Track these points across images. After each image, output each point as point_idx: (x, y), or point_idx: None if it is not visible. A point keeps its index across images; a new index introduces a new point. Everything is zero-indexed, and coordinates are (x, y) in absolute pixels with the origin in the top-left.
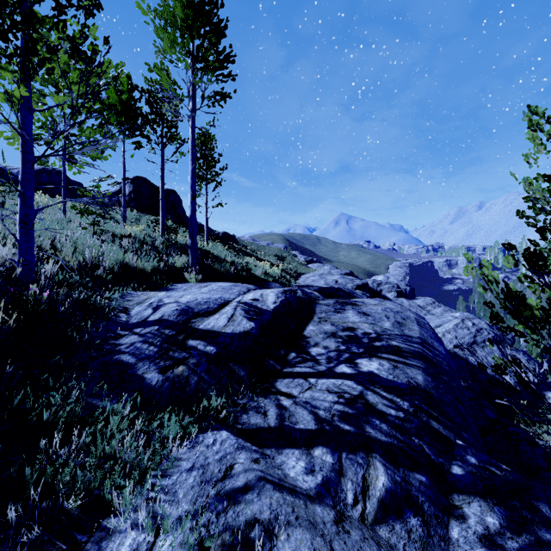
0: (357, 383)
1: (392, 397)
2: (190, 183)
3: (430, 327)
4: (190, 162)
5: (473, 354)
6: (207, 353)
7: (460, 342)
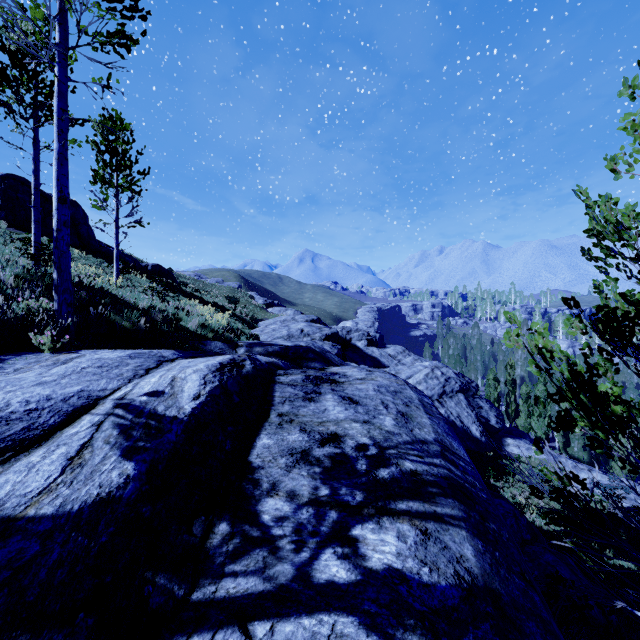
0: (367, 624)
1: None
2: (56, 174)
3: (437, 412)
4: (56, 136)
5: (443, 405)
6: None
7: (430, 393)
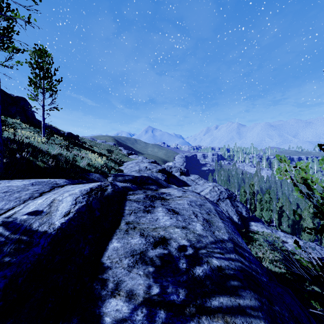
0: None
1: None
2: None
3: (226, 216)
4: None
5: (219, 205)
6: None
7: (212, 199)
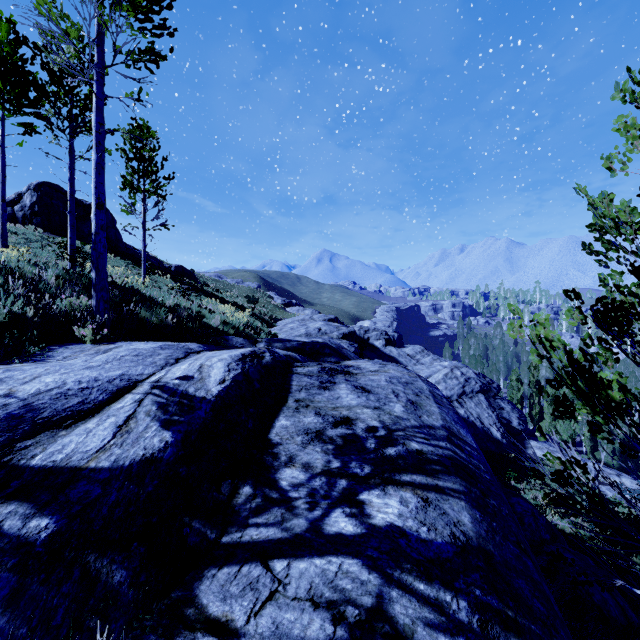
0: (369, 565)
1: (436, 592)
2: (94, 182)
3: (448, 402)
4: (94, 148)
5: (463, 406)
6: (23, 542)
7: (449, 393)
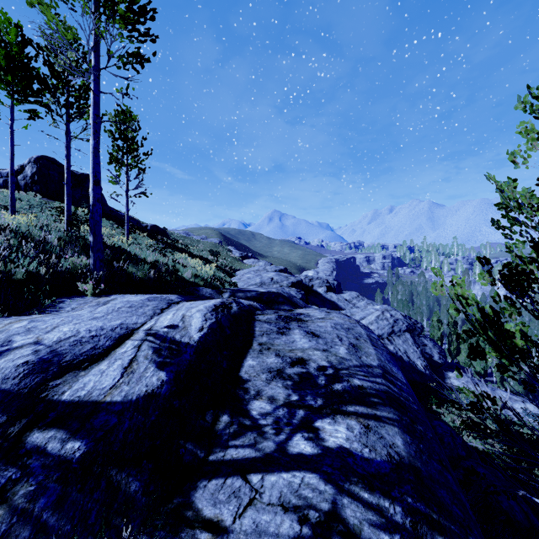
0: (325, 479)
1: (377, 500)
2: (92, 163)
3: (382, 344)
4: (92, 135)
5: (392, 343)
6: (63, 460)
7: (381, 332)
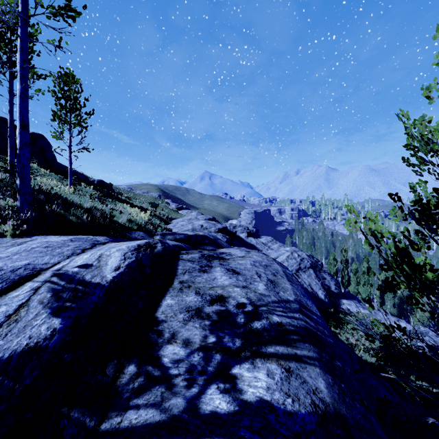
0: None
1: None
2: (18, 107)
3: (296, 280)
4: (18, 80)
5: (299, 277)
6: None
7: (290, 269)
